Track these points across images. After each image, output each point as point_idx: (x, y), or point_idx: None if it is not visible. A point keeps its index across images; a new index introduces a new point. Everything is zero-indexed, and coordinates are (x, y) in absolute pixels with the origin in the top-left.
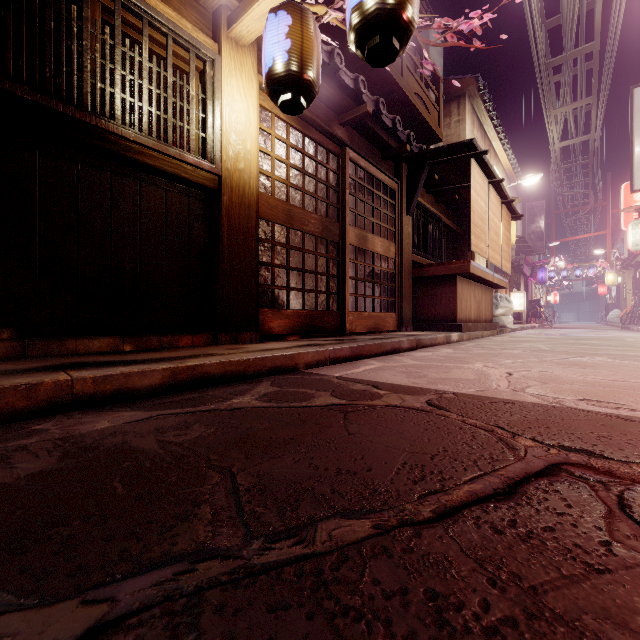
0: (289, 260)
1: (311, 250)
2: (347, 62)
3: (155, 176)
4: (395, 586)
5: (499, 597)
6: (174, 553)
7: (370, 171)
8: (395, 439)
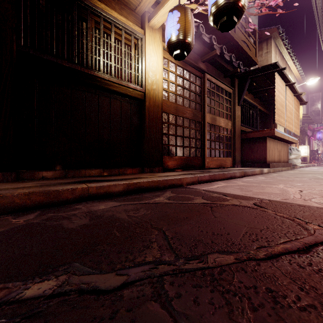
0: (176, 132)
1: (187, 126)
2: (205, 29)
3: (116, 95)
4: (250, 284)
5: (305, 295)
6: (147, 260)
7: (217, 84)
8: (239, 221)
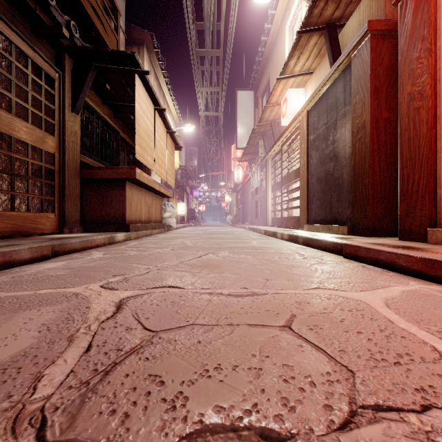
0: None
1: None
2: None
3: None
4: None
5: None
6: None
7: (3, 31)
8: None
